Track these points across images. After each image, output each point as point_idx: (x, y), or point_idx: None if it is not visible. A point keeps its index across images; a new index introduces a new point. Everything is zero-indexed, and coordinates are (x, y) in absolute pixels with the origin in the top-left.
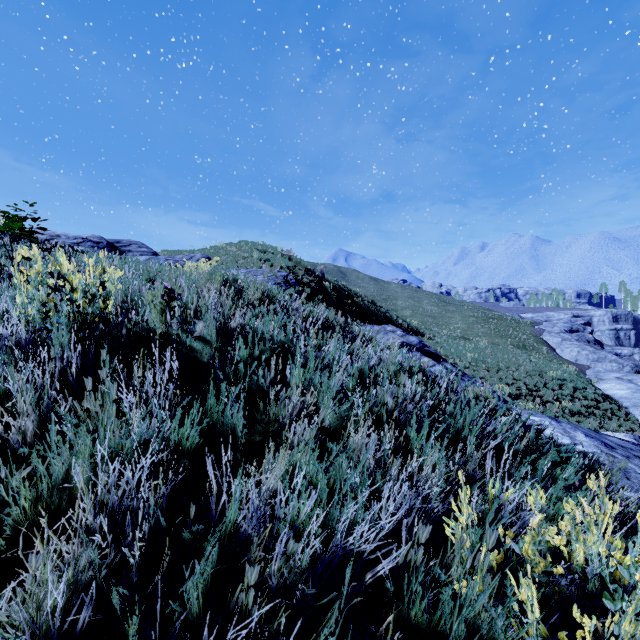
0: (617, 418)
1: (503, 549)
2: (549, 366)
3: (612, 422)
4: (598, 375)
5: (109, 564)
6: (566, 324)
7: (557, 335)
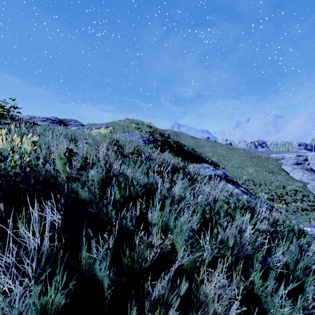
0: None
1: None
2: (288, 183)
3: None
4: (314, 187)
5: None
6: (294, 160)
7: (290, 166)
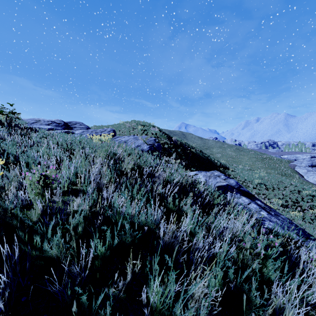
0: None
1: None
2: (303, 187)
3: None
4: None
5: None
6: (309, 162)
7: (304, 168)
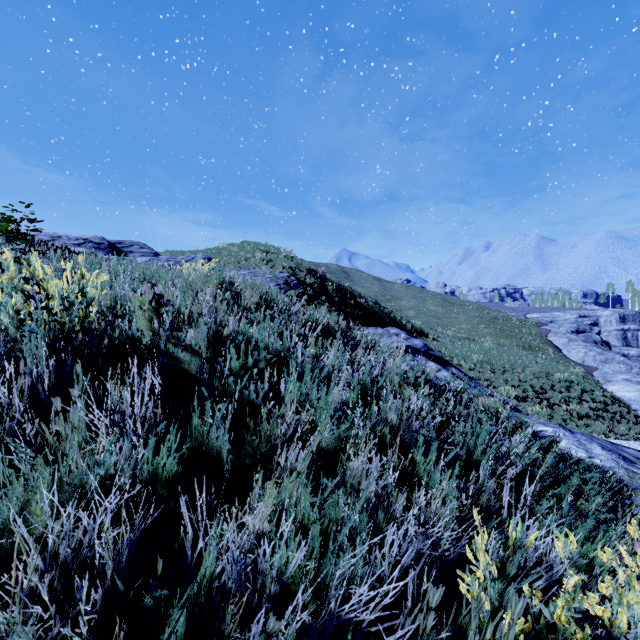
0: (626, 421)
1: (529, 612)
2: (556, 368)
3: (621, 425)
4: (606, 377)
5: (55, 636)
6: (572, 324)
7: (563, 336)
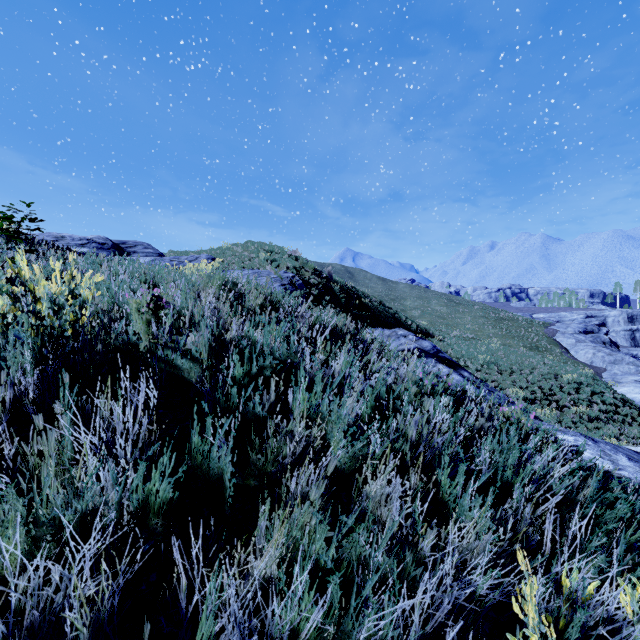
0: (638, 424)
1: None
2: (564, 369)
3: (632, 428)
4: (615, 378)
5: None
6: (580, 325)
7: (571, 336)
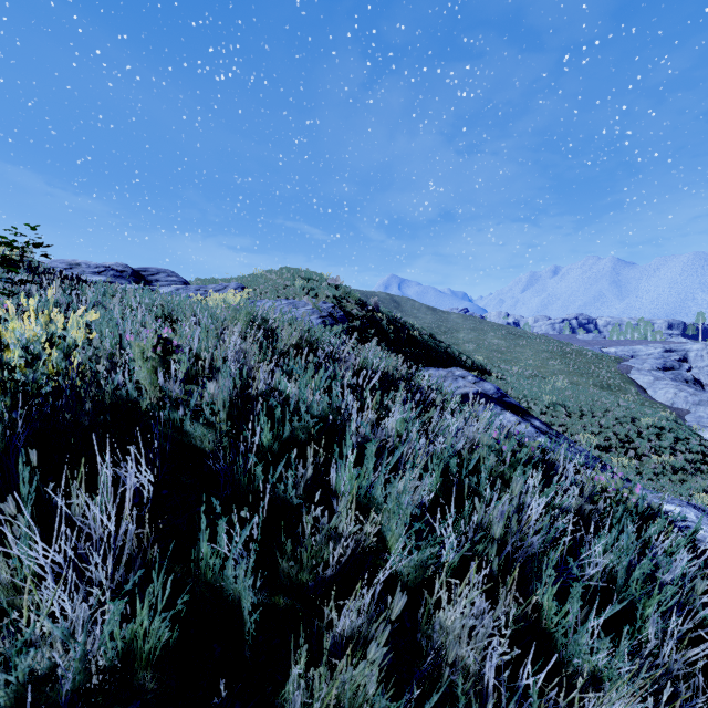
0: None
1: None
2: (642, 411)
3: None
4: (700, 421)
5: None
6: (658, 360)
7: (648, 373)
